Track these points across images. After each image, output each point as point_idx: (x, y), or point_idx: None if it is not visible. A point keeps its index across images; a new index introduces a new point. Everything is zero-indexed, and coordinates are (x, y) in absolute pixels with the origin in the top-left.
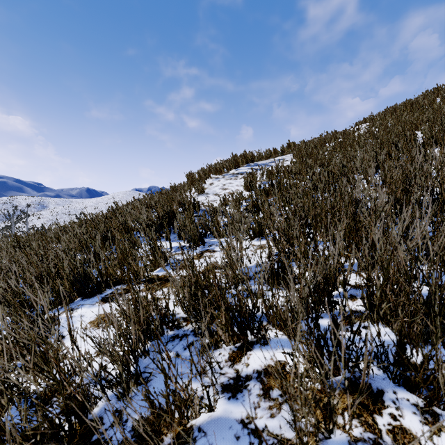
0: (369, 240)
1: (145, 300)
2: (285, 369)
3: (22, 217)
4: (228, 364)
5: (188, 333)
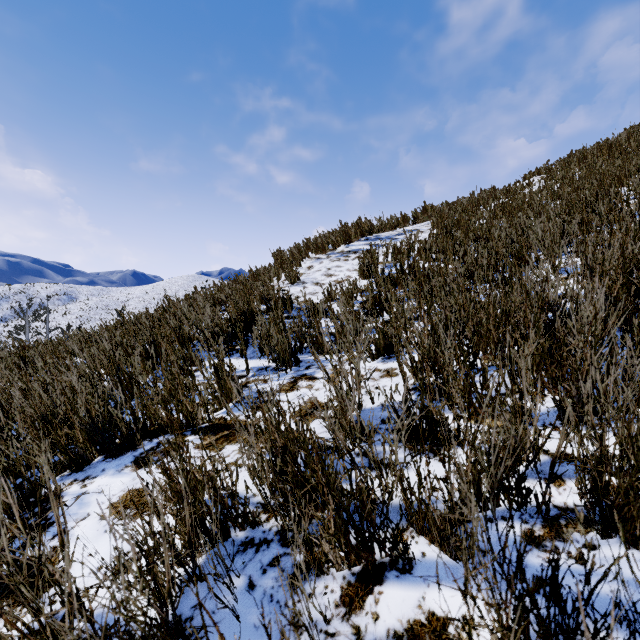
0: (590, 382)
1: (200, 472)
2: (447, 634)
3: (40, 314)
4: (340, 613)
5: (269, 537)
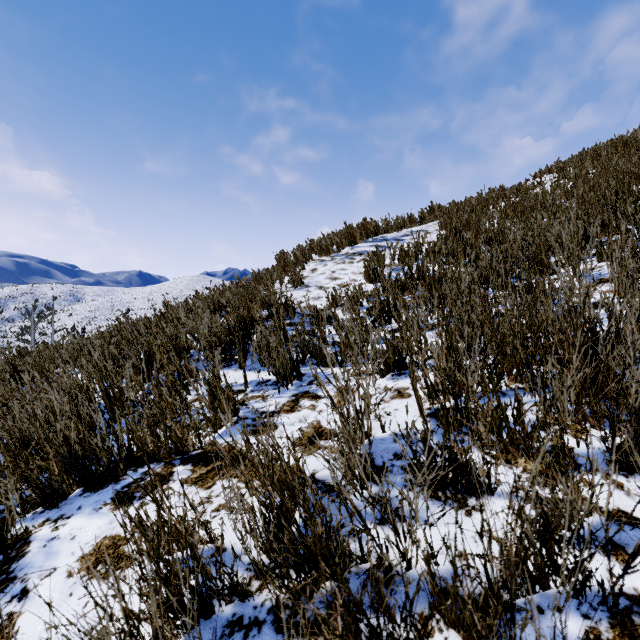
0: None
1: (183, 523)
2: None
3: (45, 315)
4: None
5: (261, 616)
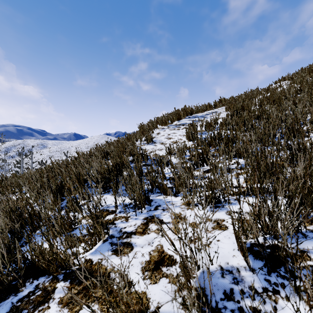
0: None
1: None
2: None
3: (27, 155)
4: None
5: None
